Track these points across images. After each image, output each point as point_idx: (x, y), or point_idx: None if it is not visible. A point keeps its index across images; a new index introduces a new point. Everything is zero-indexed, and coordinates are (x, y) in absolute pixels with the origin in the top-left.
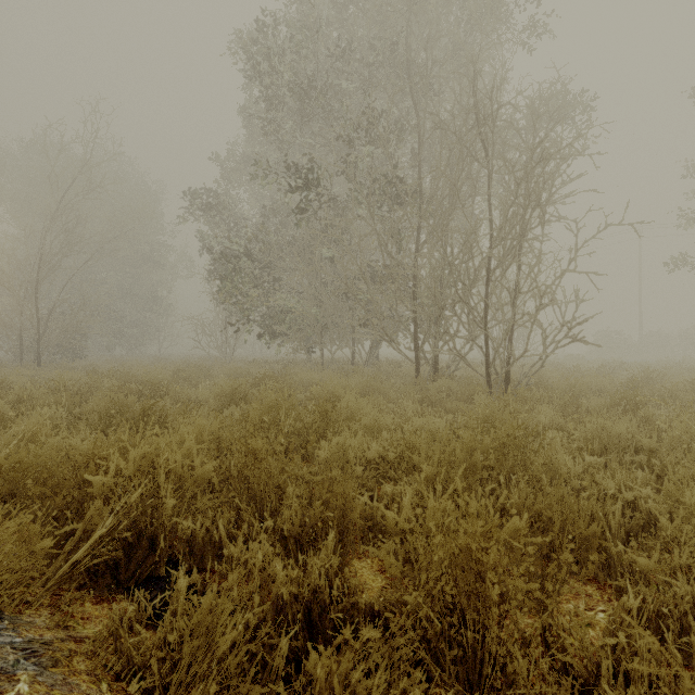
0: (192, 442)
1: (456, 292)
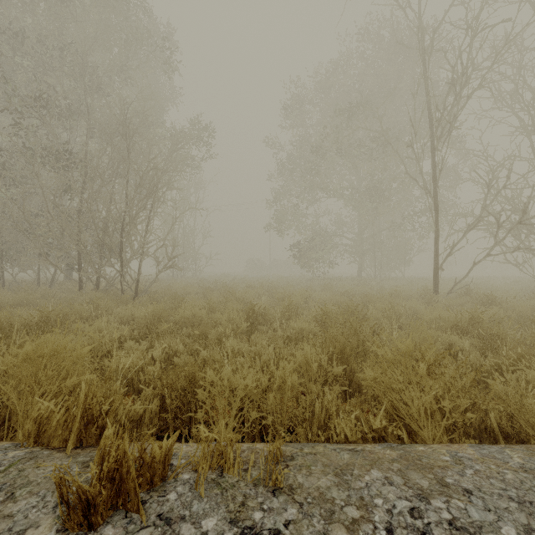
0: None
1: (98, 236)
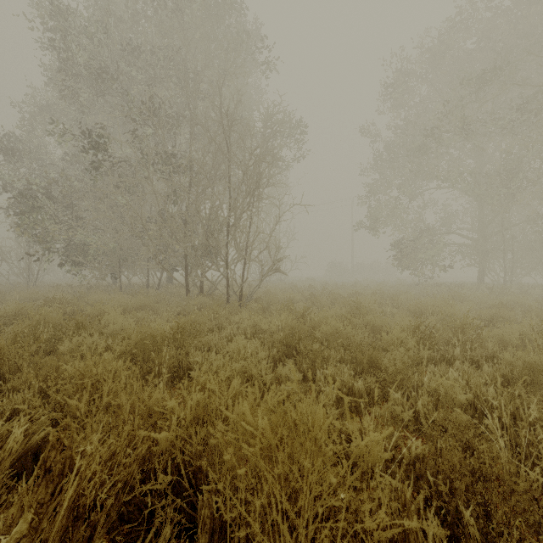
0: None
1: (206, 240)
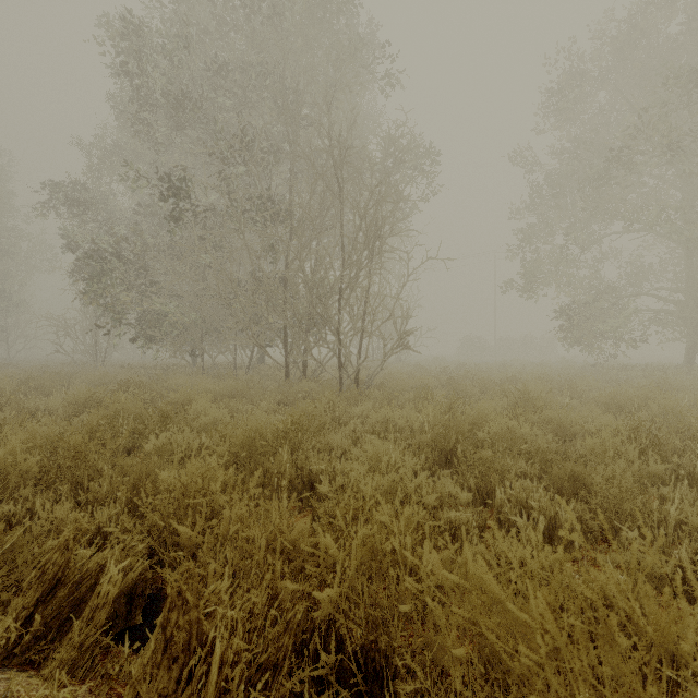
0: (17, 443)
1: (313, 307)
